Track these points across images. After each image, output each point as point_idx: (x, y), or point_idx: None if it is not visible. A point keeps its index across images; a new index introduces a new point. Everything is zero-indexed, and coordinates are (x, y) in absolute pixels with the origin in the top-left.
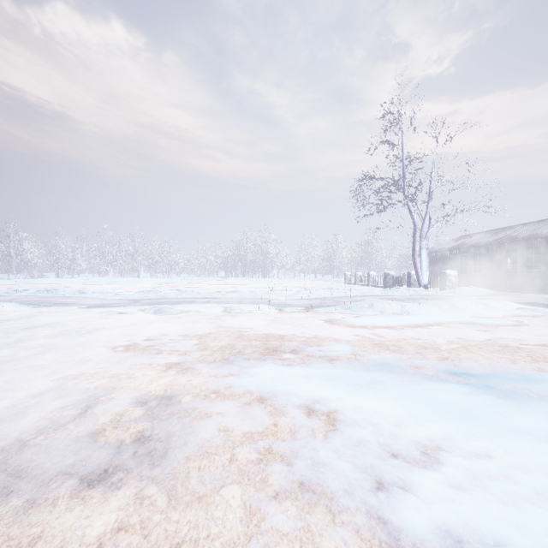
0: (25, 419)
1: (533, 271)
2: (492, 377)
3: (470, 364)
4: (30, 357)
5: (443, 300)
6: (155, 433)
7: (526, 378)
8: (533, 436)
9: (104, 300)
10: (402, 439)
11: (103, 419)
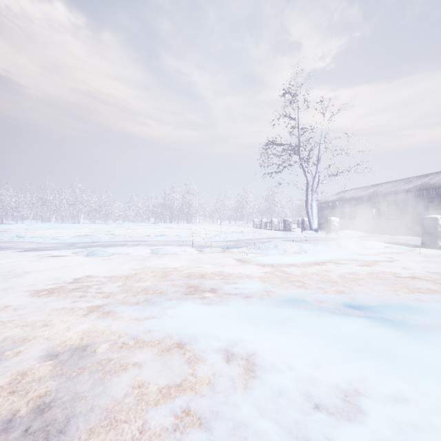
0: None
1: (391, 218)
2: (384, 309)
3: (363, 297)
4: None
5: (331, 241)
6: (59, 396)
7: (411, 309)
8: (437, 371)
9: (41, 243)
10: (321, 385)
11: (0, 381)
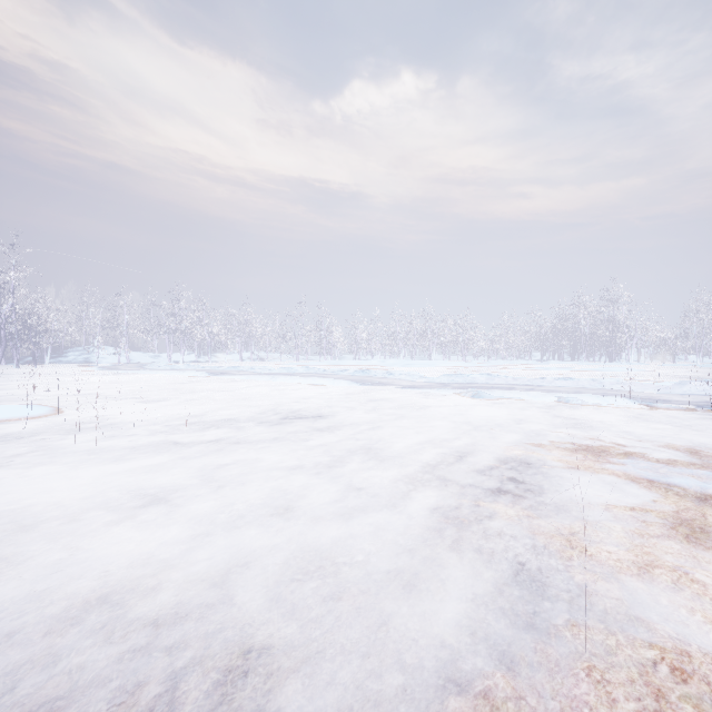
0: (422, 456)
1: None
2: None
3: None
4: (391, 421)
5: None
6: (525, 481)
7: None
8: None
9: (413, 382)
10: None
11: (477, 465)
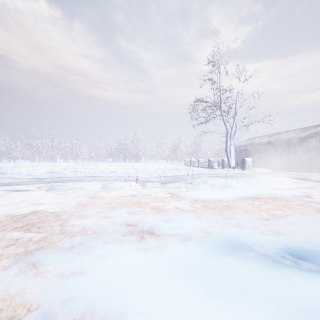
0: None
1: (289, 158)
2: None
3: (304, 240)
4: None
5: (250, 177)
6: None
7: None
8: None
9: (17, 179)
10: None
11: None
